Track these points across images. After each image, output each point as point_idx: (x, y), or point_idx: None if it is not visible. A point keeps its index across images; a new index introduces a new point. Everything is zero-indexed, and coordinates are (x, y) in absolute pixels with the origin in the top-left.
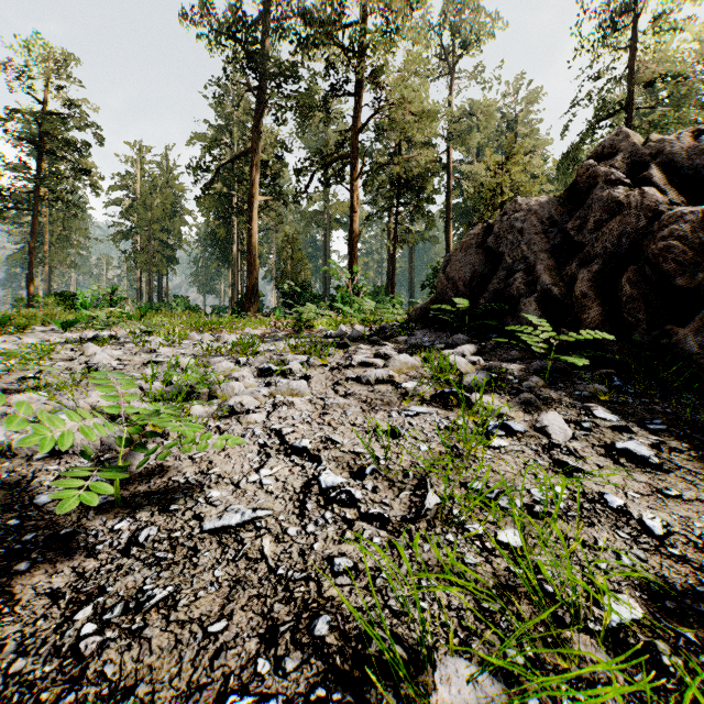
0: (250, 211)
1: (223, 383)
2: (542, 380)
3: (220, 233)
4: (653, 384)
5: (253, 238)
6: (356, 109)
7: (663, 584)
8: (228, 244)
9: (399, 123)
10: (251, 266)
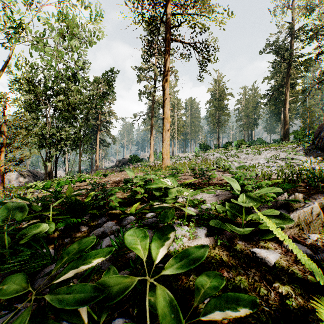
0: (284, 106)
1: (262, 152)
2: (303, 150)
3: (275, 111)
4: (317, 149)
5: (286, 115)
6: None
7: (282, 157)
8: (279, 114)
9: None
10: (285, 125)
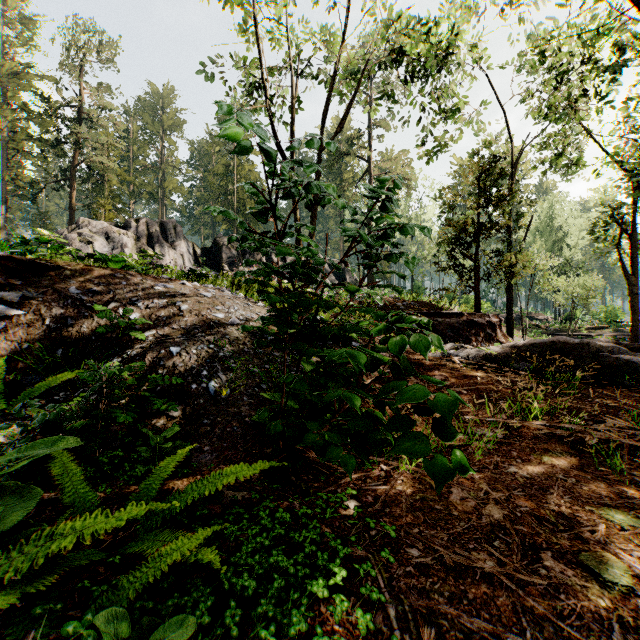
0: (1, 196)
1: None
2: None
3: None
4: None
5: (4, 213)
6: (74, 153)
7: None
8: None
9: (97, 168)
10: (2, 231)
